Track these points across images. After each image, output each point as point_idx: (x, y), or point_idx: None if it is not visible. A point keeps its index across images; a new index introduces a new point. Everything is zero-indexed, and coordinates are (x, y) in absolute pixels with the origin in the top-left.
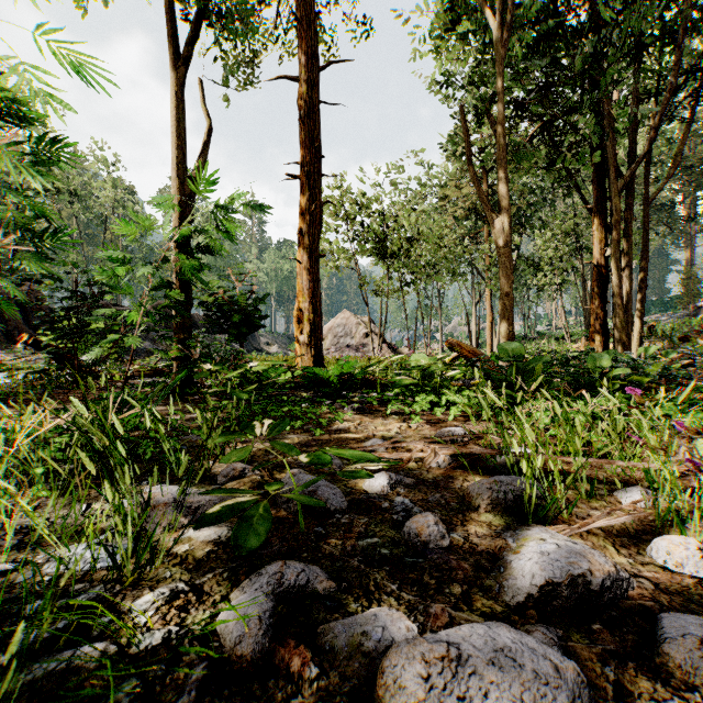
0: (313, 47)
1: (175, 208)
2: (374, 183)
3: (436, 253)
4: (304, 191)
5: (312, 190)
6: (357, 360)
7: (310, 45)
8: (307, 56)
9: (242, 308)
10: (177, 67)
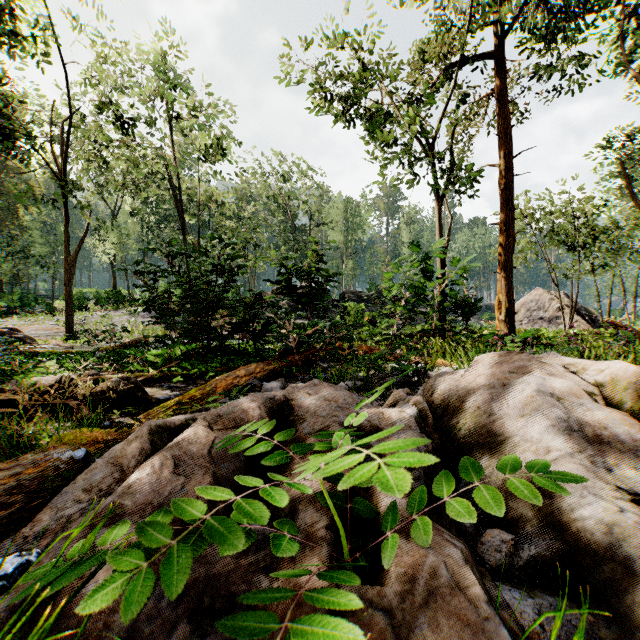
0: (508, 148)
1: (439, 263)
2: (562, 191)
3: (632, 237)
4: (502, 232)
5: (507, 231)
6: (534, 331)
7: (506, 147)
8: (503, 155)
9: (469, 305)
10: (440, 201)
